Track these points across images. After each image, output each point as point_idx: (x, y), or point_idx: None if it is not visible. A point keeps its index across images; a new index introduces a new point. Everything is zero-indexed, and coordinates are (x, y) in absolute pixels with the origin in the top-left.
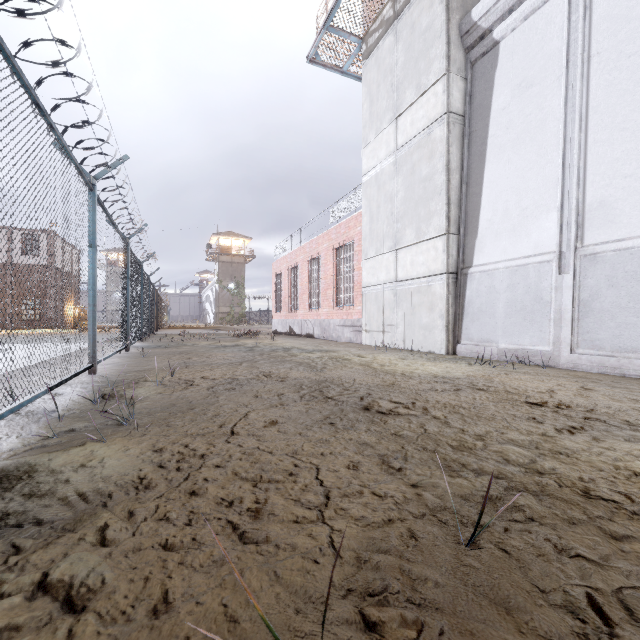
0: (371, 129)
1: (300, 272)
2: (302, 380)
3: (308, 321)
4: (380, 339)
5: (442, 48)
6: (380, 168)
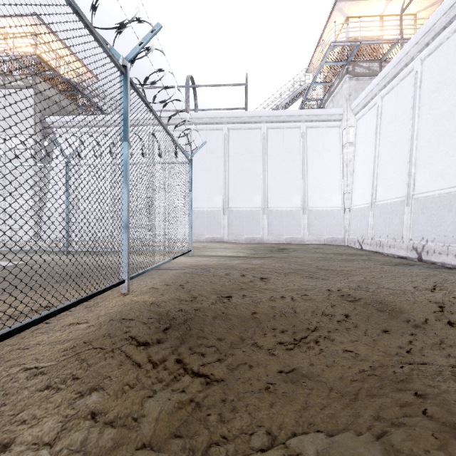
0: None
1: None
2: None
3: None
4: None
5: (32, 123)
6: None
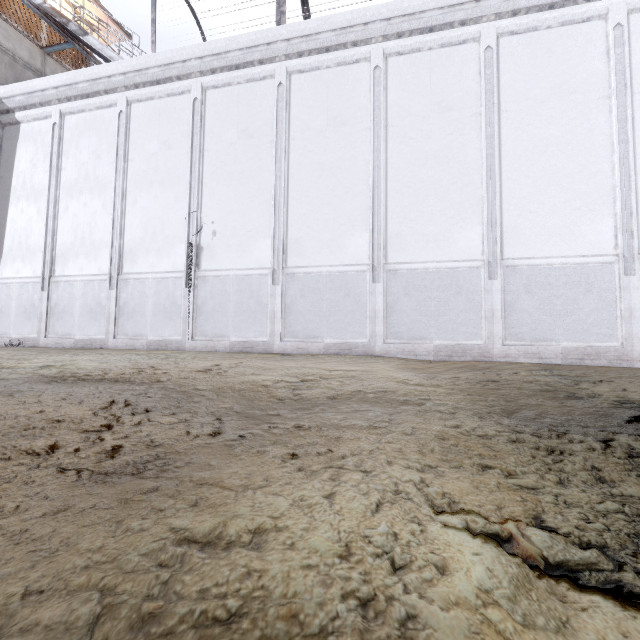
0: None
1: None
2: None
3: None
4: None
5: None
6: None
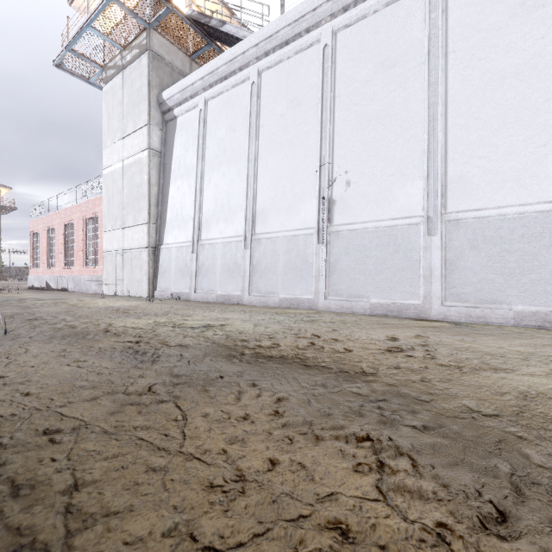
0: (109, 137)
1: (56, 234)
2: (6, 313)
3: (63, 277)
4: (114, 290)
5: (146, 107)
6: (114, 168)
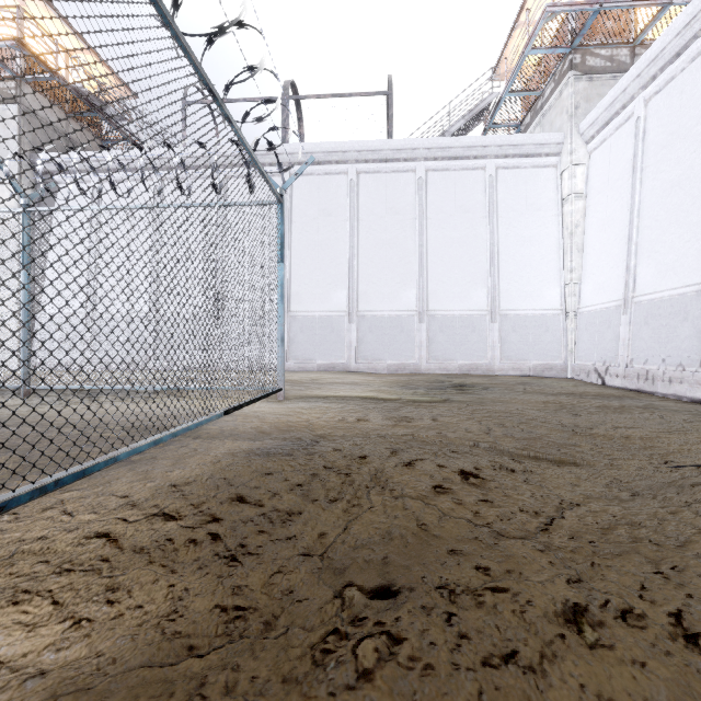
0: None
1: None
2: None
3: None
4: None
5: (16, 164)
6: None
